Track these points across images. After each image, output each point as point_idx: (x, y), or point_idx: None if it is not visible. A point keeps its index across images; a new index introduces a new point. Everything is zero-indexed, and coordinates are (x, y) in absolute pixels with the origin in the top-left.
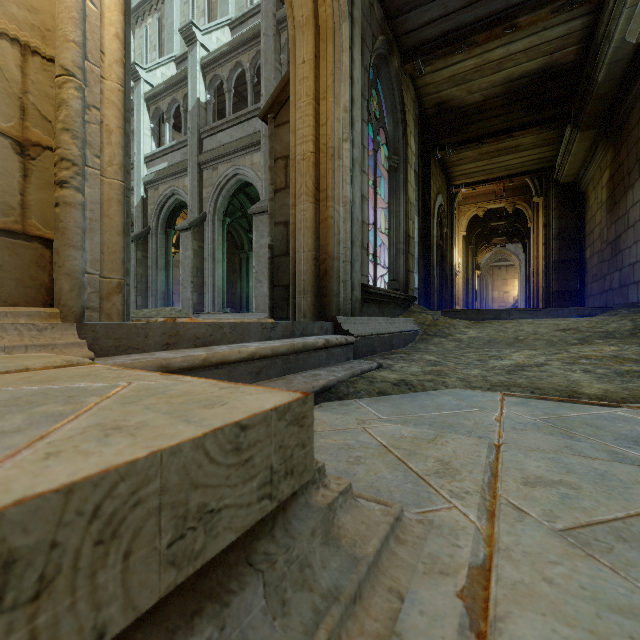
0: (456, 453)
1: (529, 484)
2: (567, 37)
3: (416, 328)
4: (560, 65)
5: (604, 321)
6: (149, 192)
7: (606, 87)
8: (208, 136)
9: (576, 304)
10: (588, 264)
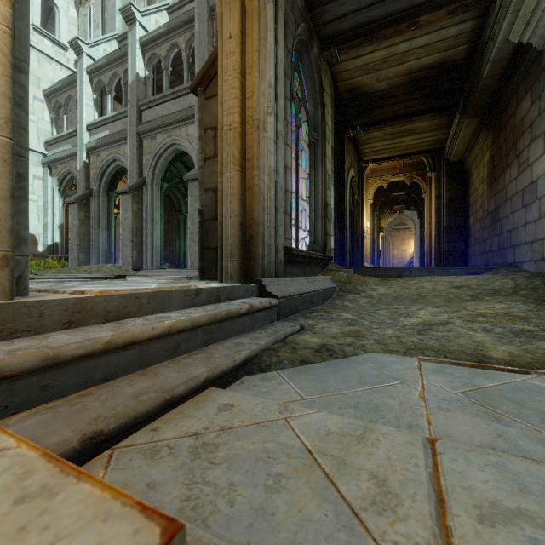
0: (391, 461)
1: (486, 520)
2: (459, 37)
3: (333, 285)
4: (452, 61)
5: (490, 279)
6: (92, 157)
7: (489, 82)
8: (147, 108)
9: (462, 262)
10: (471, 229)
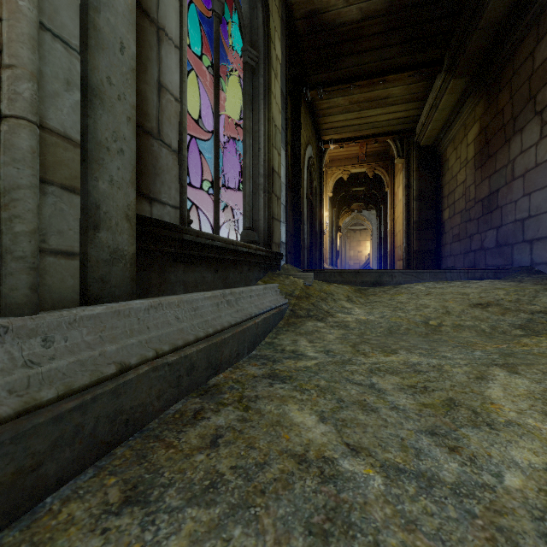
0: None
1: None
2: None
3: (280, 302)
4: None
5: (525, 290)
6: None
7: (498, 9)
8: None
9: (434, 263)
10: (447, 225)
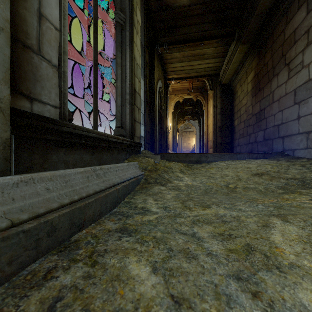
0: None
1: None
2: None
3: (137, 174)
4: None
5: (282, 165)
6: None
7: (265, 4)
8: None
9: (229, 150)
10: (236, 128)
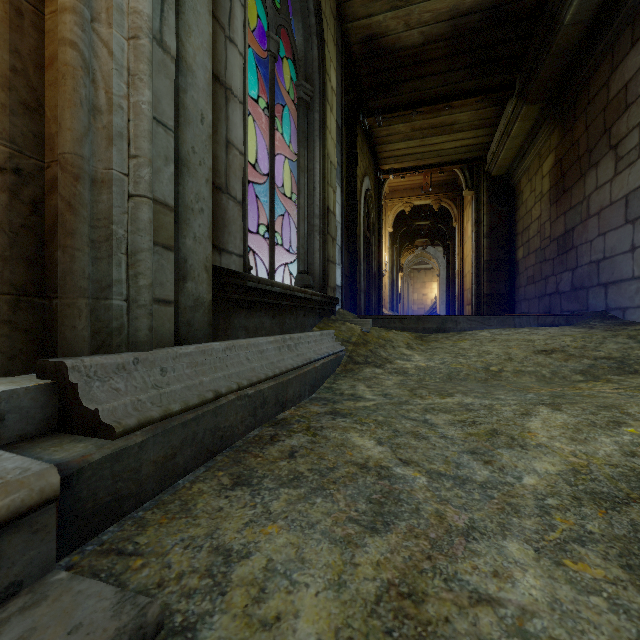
0: None
1: None
2: None
3: (337, 349)
4: (518, 0)
5: (592, 336)
6: None
7: (570, 35)
8: None
9: (507, 308)
10: (521, 265)
